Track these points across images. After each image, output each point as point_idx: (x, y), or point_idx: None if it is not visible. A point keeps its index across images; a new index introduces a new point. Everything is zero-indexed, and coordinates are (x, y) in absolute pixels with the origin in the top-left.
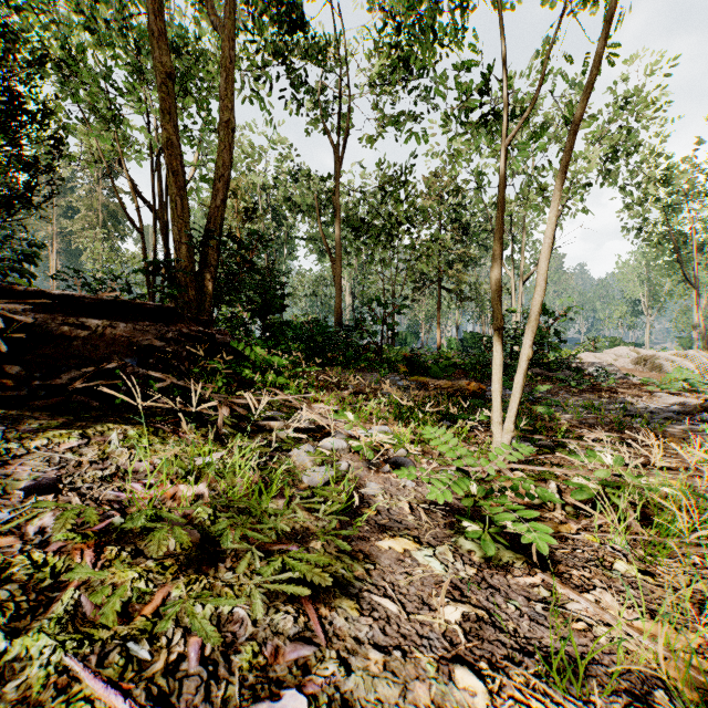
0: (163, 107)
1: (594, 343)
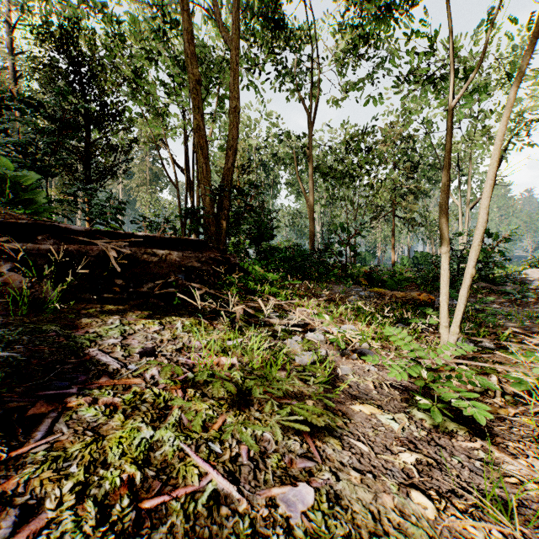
0: (195, 104)
1: None
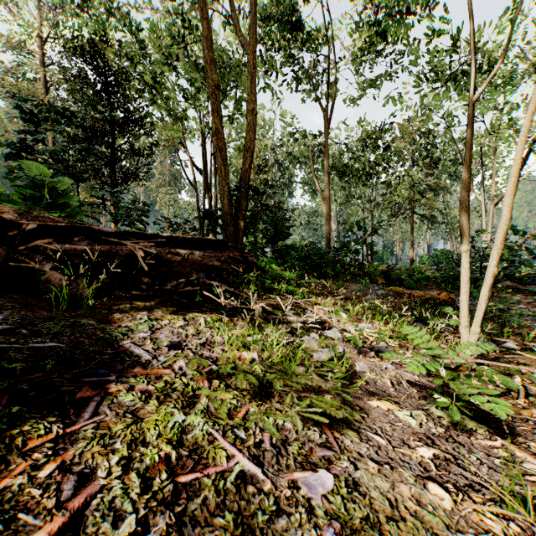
0: (214, 109)
1: None
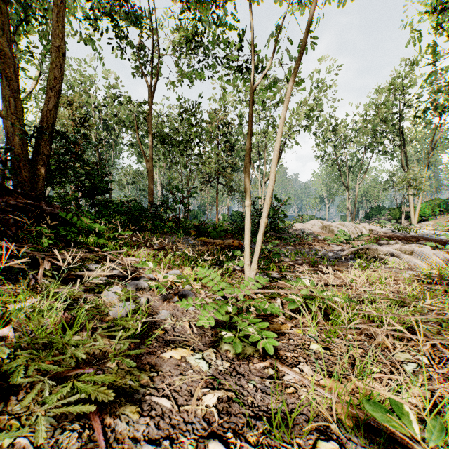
0: None
1: (301, 218)
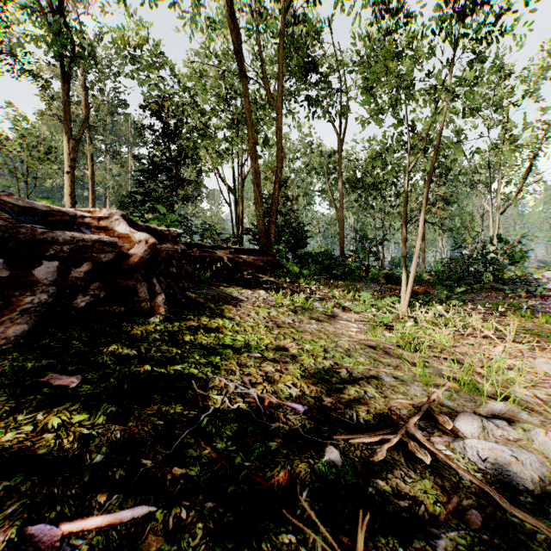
0: (253, 157)
1: None
